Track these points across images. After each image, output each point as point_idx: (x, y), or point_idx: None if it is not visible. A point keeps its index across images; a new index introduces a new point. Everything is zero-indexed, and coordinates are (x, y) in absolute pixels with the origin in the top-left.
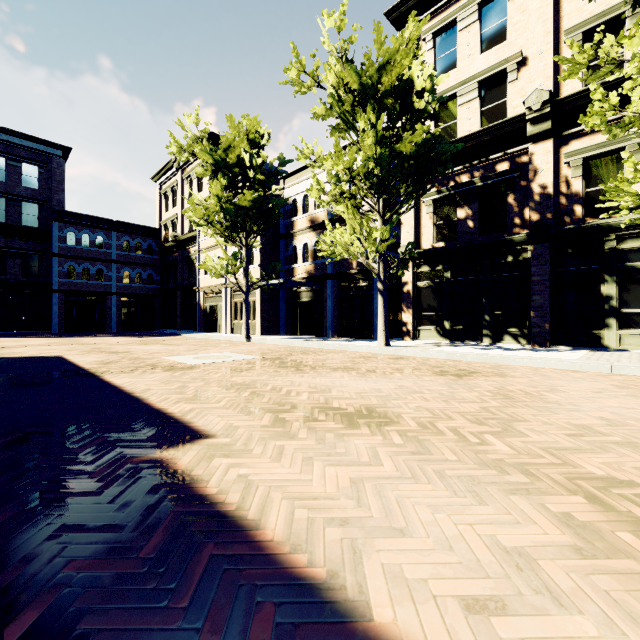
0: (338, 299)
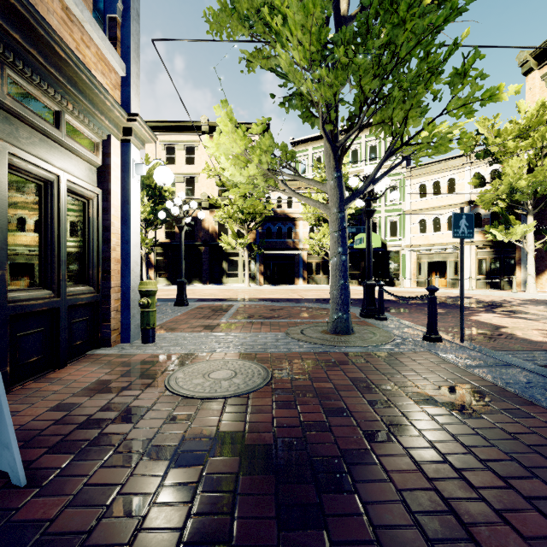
0: None
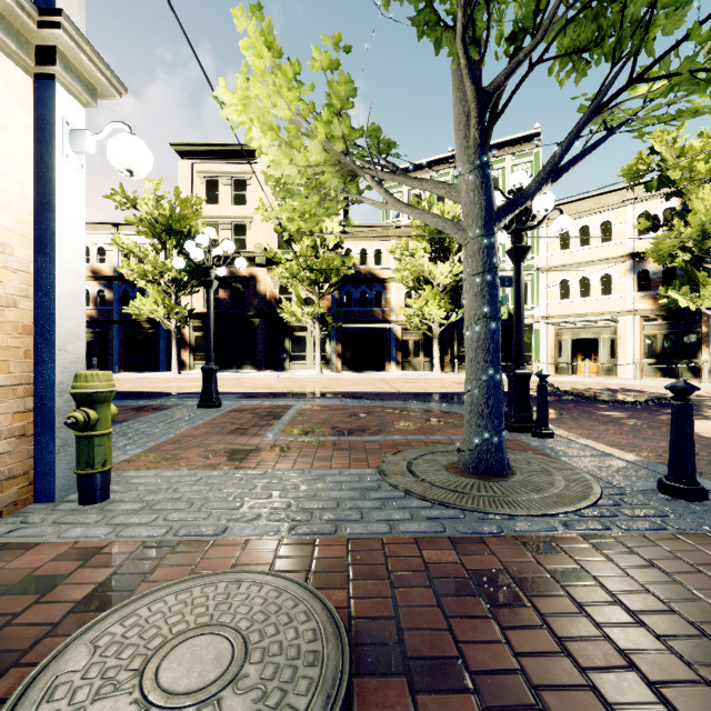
0: (124, 341)
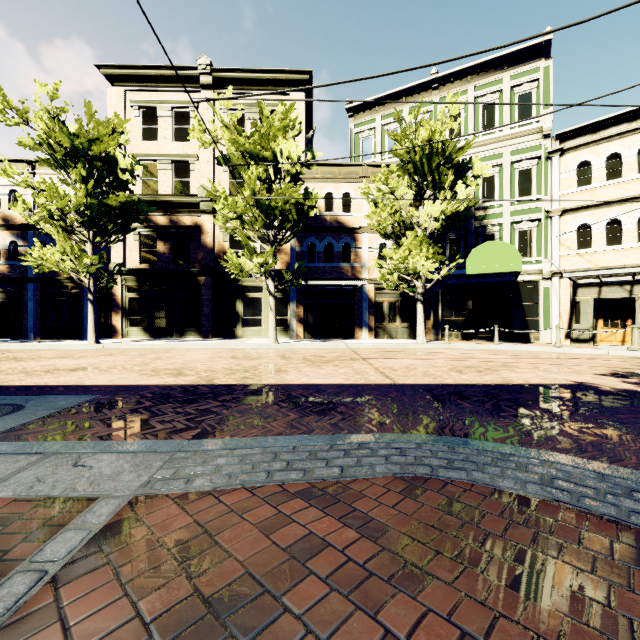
0: (42, 302)
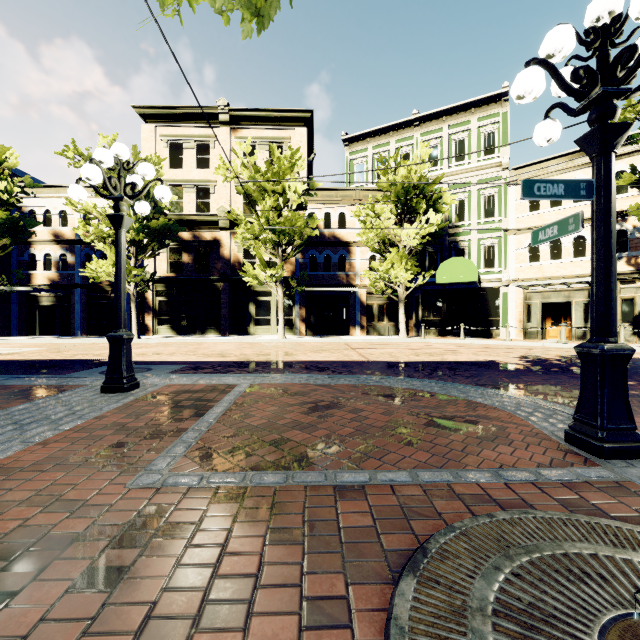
0: (87, 305)
